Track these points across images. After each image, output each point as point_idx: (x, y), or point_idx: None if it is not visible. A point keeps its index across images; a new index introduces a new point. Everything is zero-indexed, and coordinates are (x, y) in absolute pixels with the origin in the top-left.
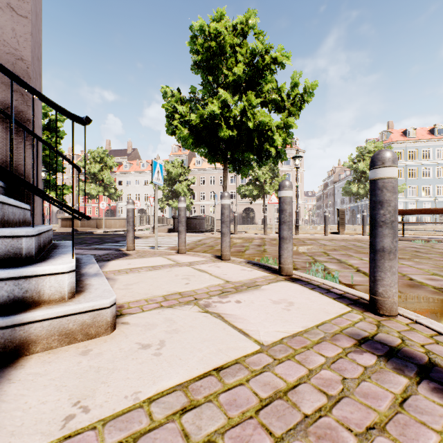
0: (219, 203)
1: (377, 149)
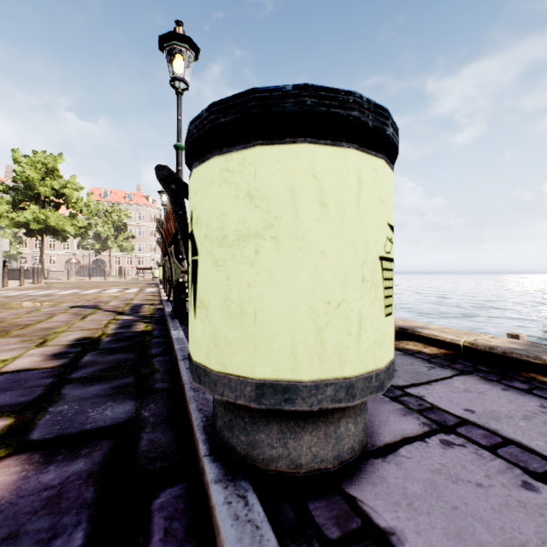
0: (61, 253)
1: None
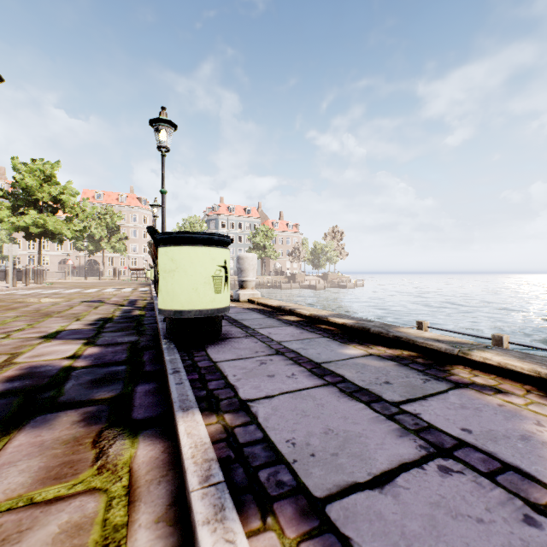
0: (55, 254)
1: (196, 222)
